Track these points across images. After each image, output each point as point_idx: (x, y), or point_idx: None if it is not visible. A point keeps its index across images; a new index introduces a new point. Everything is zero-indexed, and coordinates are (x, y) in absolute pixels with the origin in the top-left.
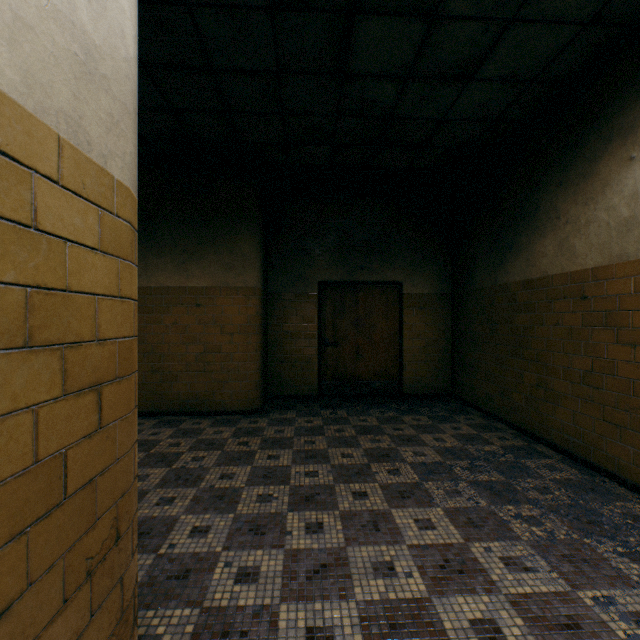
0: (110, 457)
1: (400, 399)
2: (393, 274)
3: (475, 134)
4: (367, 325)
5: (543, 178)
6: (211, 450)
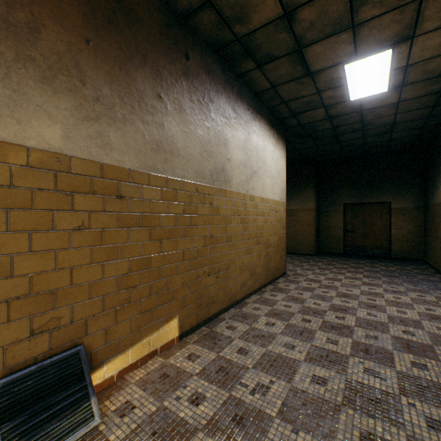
0: (284, 238)
1: (387, 259)
2: (385, 198)
3: (413, 139)
4: (369, 223)
5: (440, 159)
6: (296, 260)
